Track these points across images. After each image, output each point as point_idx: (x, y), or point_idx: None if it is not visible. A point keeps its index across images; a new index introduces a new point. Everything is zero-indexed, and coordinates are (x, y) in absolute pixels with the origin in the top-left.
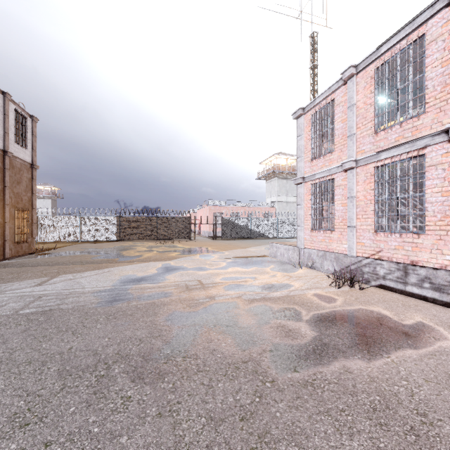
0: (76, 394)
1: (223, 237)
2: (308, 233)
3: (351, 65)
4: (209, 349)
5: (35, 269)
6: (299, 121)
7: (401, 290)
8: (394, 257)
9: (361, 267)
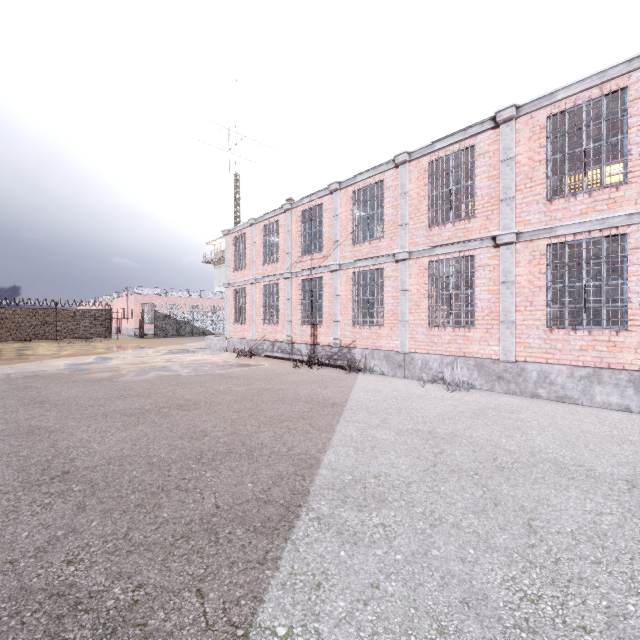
0: (104, 382)
1: (156, 335)
2: (232, 326)
3: (252, 218)
4: (157, 374)
5: None
6: (226, 238)
7: (272, 356)
8: (270, 338)
9: (258, 346)
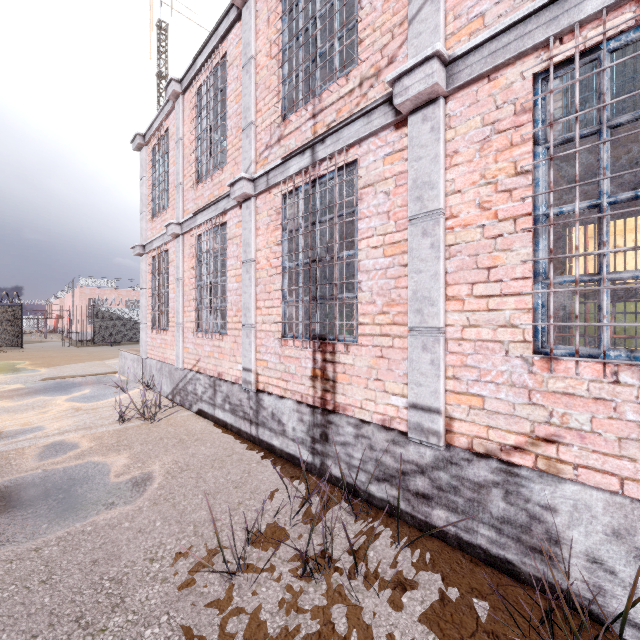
0: None
1: (97, 341)
2: (150, 334)
3: (171, 76)
4: None
5: None
6: (141, 156)
7: (212, 415)
8: (208, 369)
9: (186, 385)
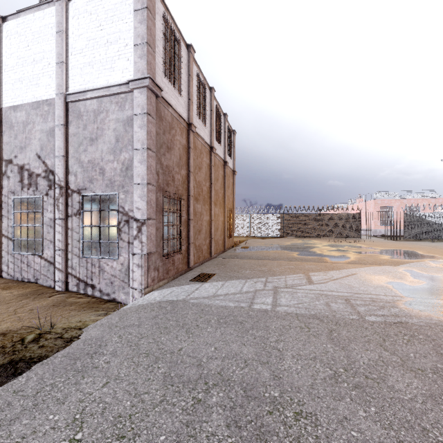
0: None
1: (405, 237)
2: None
3: None
4: None
5: (270, 263)
6: None
7: None
8: None
9: None
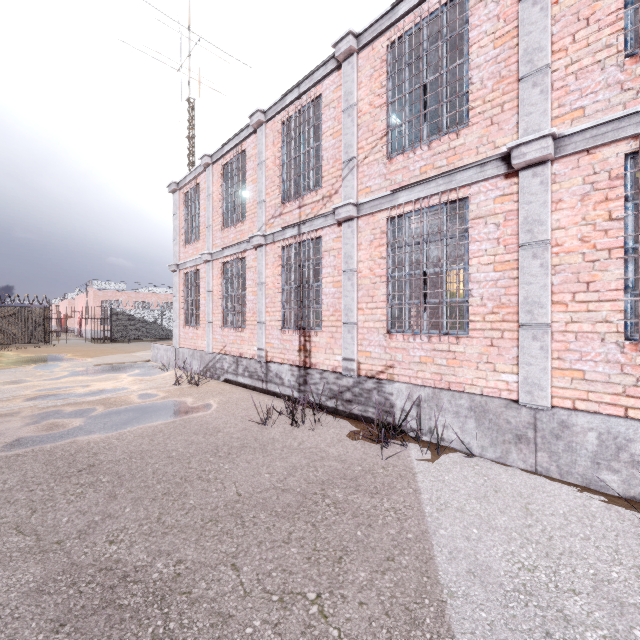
0: None
1: (113, 338)
2: (182, 330)
3: (205, 153)
4: None
5: None
6: (175, 197)
7: (235, 381)
8: (232, 351)
9: (215, 363)
